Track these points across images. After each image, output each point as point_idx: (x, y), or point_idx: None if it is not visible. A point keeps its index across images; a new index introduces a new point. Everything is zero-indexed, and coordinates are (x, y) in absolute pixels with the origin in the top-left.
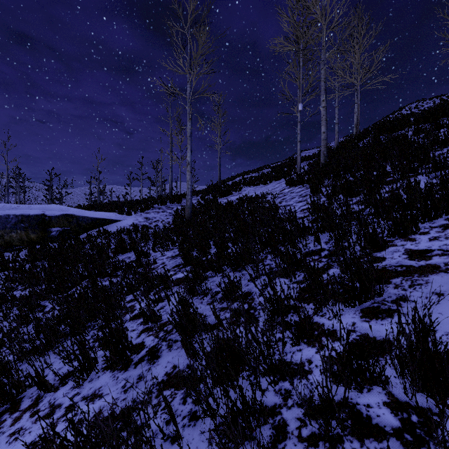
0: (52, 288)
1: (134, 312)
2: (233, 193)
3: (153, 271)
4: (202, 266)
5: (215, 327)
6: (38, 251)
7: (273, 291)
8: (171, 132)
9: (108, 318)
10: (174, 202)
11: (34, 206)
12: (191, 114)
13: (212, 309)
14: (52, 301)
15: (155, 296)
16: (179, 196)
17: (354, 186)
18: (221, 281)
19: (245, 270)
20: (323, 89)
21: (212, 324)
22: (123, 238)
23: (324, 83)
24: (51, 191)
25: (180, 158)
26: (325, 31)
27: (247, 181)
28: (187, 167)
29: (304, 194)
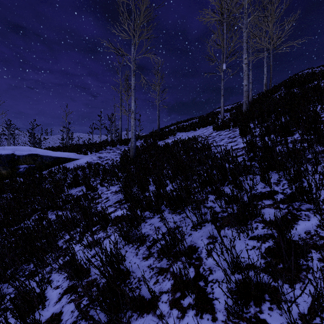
0: (1, 222)
1: (66, 257)
2: (169, 137)
3: (96, 206)
4: (139, 208)
5: (151, 308)
6: (4, 185)
7: (240, 270)
8: (121, 90)
9: (25, 275)
10: (122, 144)
11: (7, 147)
12: (134, 70)
13: (149, 268)
14: (2, 234)
15: (88, 241)
16: (126, 139)
17: (290, 126)
18: (159, 225)
19: (187, 217)
20: (245, 49)
21: (147, 298)
22: (78, 173)
23: (246, 43)
24: (33, 137)
25: (128, 111)
26: (247, 0)
27: (180, 128)
28: (131, 115)
29: (232, 136)
